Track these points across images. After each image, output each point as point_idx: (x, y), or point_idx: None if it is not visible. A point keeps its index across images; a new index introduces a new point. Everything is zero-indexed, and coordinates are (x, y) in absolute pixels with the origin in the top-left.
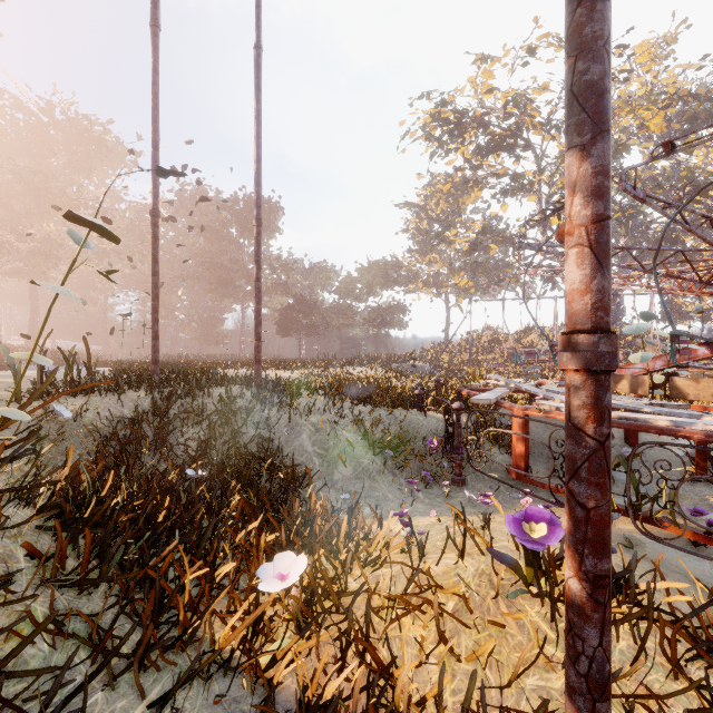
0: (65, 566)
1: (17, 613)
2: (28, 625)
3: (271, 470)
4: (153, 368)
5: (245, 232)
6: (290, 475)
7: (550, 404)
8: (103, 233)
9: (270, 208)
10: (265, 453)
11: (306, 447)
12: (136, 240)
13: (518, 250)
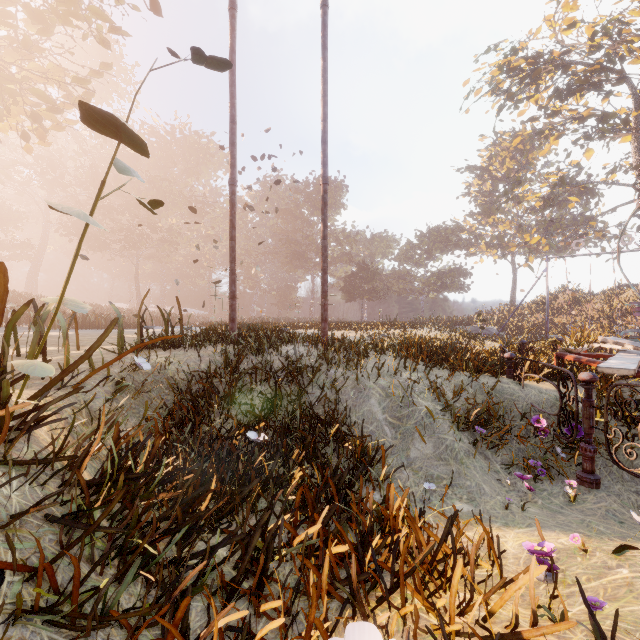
0: (58, 585)
1: None
2: None
3: (337, 438)
4: (230, 325)
5: (314, 210)
6: (359, 448)
7: None
8: (132, 144)
9: (335, 187)
10: (331, 418)
11: (376, 413)
12: None
13: None
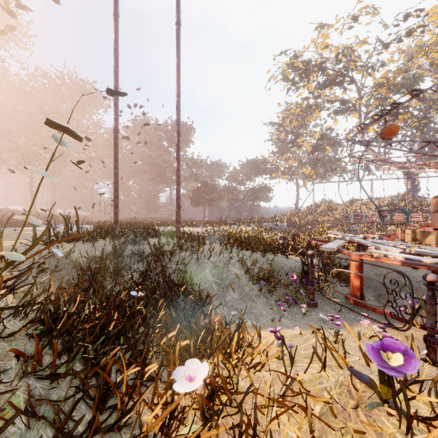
0: (42, 363)
1: (5, 399)
2: (12, 408)
3: (185, 293)
4: (114, 225)
5: (172, 143)
6: (197, 296)
7: (379, 252)
8: (72, 135)
9: (186, 129)
10: (182, 281)
11: (208, 277)
12: (109, 150)
13: (350, 146)
